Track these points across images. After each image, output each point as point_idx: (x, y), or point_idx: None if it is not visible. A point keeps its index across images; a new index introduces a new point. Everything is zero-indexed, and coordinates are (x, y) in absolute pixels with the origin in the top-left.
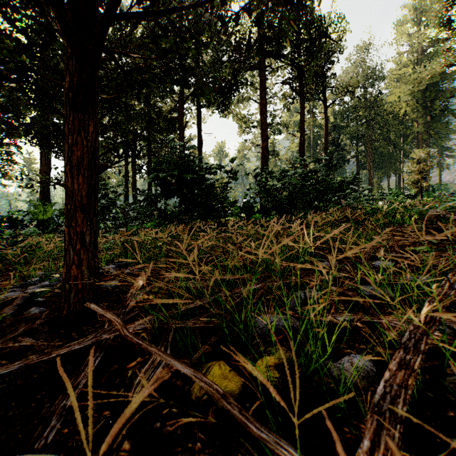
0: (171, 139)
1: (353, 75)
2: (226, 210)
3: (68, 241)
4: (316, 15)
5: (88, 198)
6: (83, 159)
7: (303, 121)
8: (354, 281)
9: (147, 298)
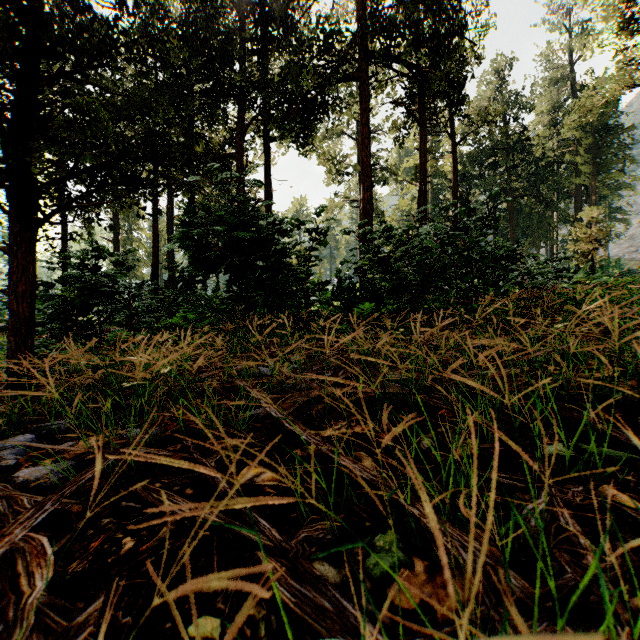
0: (212, 169)
1: (490, 101)
2: (308, 295)
3: None
4: None
5: None
6: None
7: (424, 161)
8: None
9: None
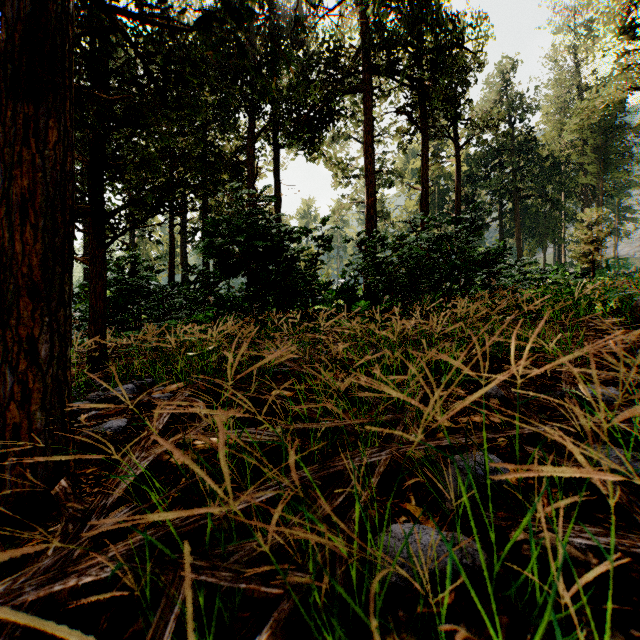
0: (232, 188)
1: (495, 103)
2: (315, 295)
3: (2, 356)
4: (445, 14)
5: (46, 270)
6: (34, 194)
7: (426, 167)
8: (568, 434)
9: (167, 461)
